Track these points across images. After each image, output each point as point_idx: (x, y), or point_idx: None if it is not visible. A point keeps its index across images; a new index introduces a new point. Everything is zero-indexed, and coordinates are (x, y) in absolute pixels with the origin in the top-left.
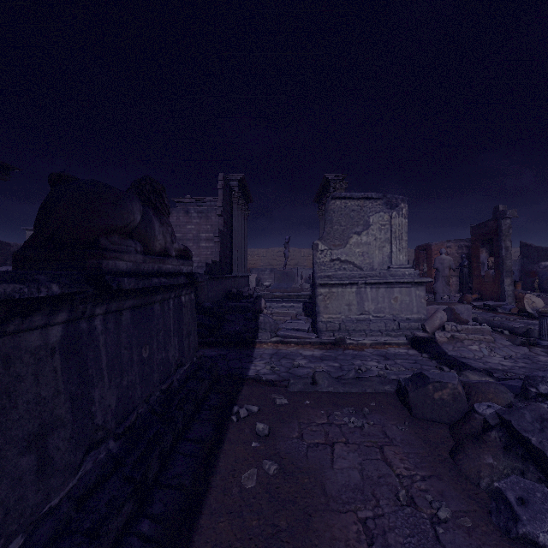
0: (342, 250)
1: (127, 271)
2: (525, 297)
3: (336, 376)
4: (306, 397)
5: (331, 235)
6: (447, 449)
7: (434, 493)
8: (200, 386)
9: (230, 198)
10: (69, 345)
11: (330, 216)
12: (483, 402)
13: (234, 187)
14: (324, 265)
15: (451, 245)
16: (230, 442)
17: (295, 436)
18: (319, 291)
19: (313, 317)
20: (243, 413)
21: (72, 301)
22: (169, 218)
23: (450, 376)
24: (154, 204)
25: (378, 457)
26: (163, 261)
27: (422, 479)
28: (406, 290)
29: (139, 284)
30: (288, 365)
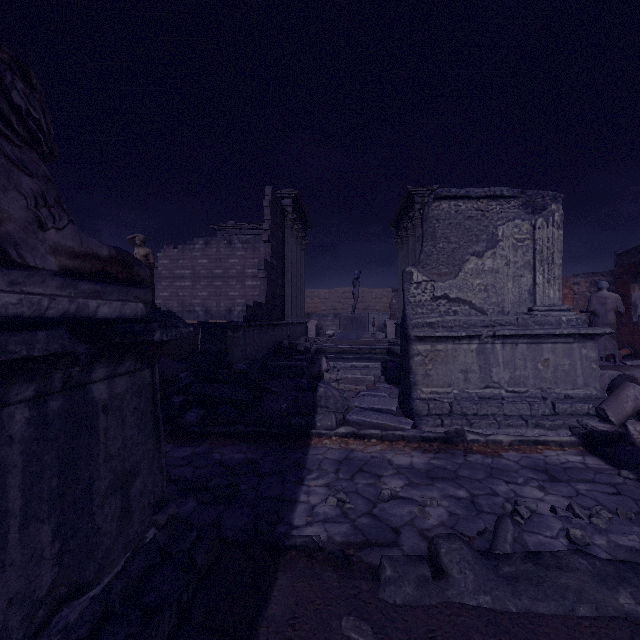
0: (452, 282)
1: None
2: None
3: (474, 532)
4: (432, 639)
5: (434, 258)
6: None
7: None
8: None
9: (282, 220)
10: None
11: (431, 227)
12: None
13: (286, 207)
14: (421, 305)
15: (580, 281)
16: None
17: None
18: (416, 349)
19: (404, 389)
20: None
21: None
22: (208, 250)
23: None
24: None
25: None
26: None
27: None
28: (563, 348)
29: None
30: (369, 492)
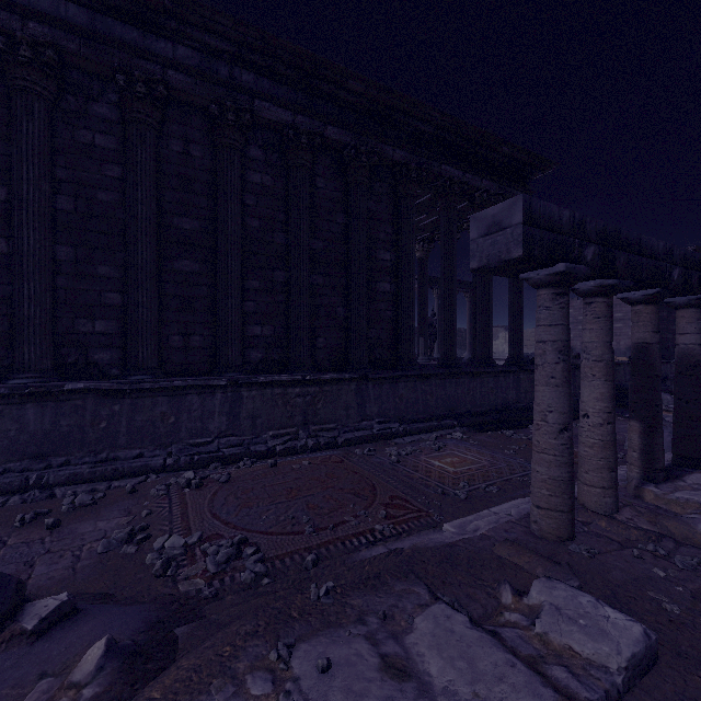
0: None
1: None
2: None
3: None
4: None
5: None
6: None
7: None
8: None
9: None
10: None
11: None
12: None
13: None
14: None
15: None
16: None
17: None
18: None
19: None
20: None
21: None
22: None
23: None
24: None
25: None
26: None
27: None
28: None
29: None
30: None
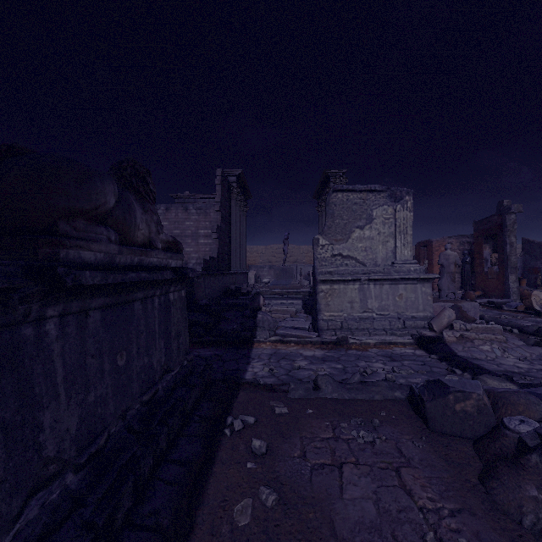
0: (344, 245)
1: (95, 263)
2: (532, 294)
3: (340, 379)
4: (309, 405)
5: (333, 230)
6: (475, 473)
7: (468, 535)
8: (190, 394)
9: (229, 193)
10: (3, 358)
11: (331, 209)
12: (513, 415)
13: (232, 183)
14: (325, 260)
15: (453, 241)
16: (222, 462)
17: (297, 454)
18: (320, 288)
19: (314, 315)
20: (238, 425)
21: (5, 301)
22: (168, 215)
23: (473, 384)
24: (136, 188)
25: (394, 483)
26: (145, 253)
27: (451, 514)
28: (411, 287)
29: (109, 279)
30: (287, 366)
